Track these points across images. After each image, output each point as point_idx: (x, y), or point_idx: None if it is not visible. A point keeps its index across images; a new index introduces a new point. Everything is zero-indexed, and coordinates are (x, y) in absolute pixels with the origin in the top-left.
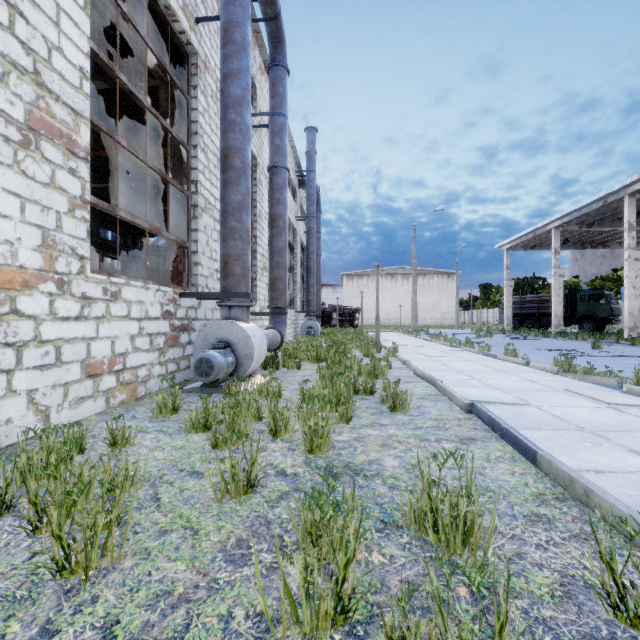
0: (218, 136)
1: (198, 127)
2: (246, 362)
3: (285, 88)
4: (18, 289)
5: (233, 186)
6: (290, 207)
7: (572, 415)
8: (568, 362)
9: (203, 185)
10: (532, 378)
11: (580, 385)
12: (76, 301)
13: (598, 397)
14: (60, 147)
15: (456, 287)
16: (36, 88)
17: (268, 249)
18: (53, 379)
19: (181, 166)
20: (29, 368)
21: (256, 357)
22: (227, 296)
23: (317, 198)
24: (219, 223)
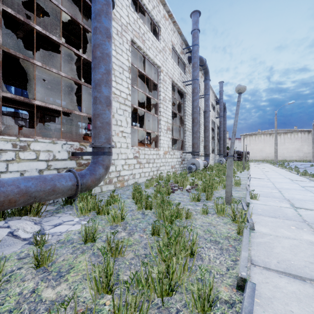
0: (190, 109)
1: (186, 111)
2: (198, 168)
3: (209, 86)
4: (166, 154)
5: (195, 126)
6: (212, 115)
7: (275, 180)
8: (304, 172)
9: (187, 124)
10: (287, 176)
11: (299, 178)
12: (170, 155)
13: (292, 179)
14: (169, 131)
15: (312, 139)
16: (167, 123)
17: (203, 132)
18: (168, 168)
19: (181, 119)
20: (167, 166)
21: (200, 167)
22: (193, 152)
23: (224, 107)
24: (190, 132)
